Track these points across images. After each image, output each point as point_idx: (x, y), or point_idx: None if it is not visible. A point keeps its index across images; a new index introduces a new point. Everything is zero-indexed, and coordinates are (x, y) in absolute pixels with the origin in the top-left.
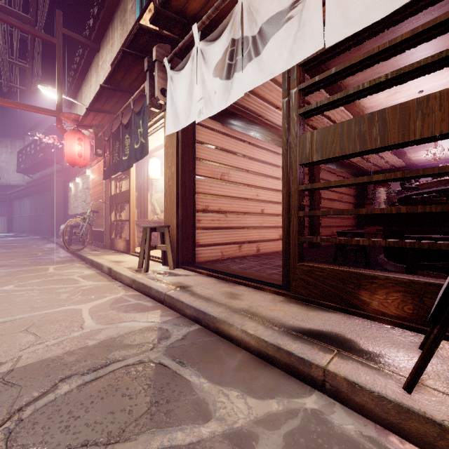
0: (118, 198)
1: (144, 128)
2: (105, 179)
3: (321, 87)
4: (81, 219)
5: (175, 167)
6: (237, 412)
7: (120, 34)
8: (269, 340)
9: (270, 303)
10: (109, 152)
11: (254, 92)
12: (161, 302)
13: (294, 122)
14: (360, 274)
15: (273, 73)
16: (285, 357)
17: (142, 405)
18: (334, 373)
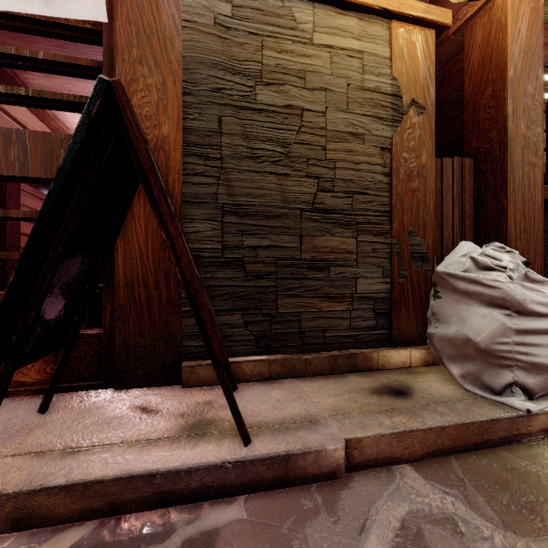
0: None
1: None
2: None
3: None
4: None
5: None
6: None
7: None
8: None
9: None
10: None
11: None
12: None
13: None
14: None
15: None
16: None
17: None
18: None
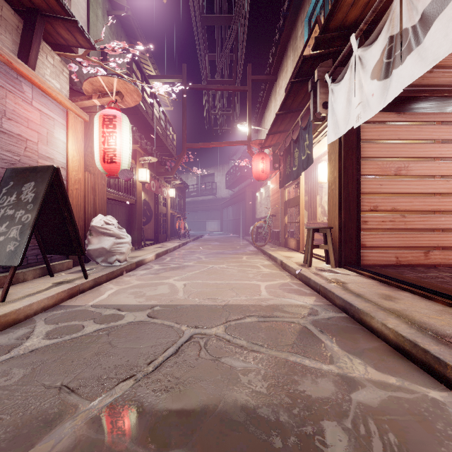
0: (290, 203)
1: (309, 141)
2: (280, 188)
3: None
4: (263, 222)
5: (336, 171)
6: (354, 369)
7: (292, 60)
8: (406, 336)
9: (433, 312)
10: (283, 165)
11: (438, 65)
12: (317, 291)
13: None
14: None
15: (436, 59)
16: (421, 354)
17: (288, 341)
18: None
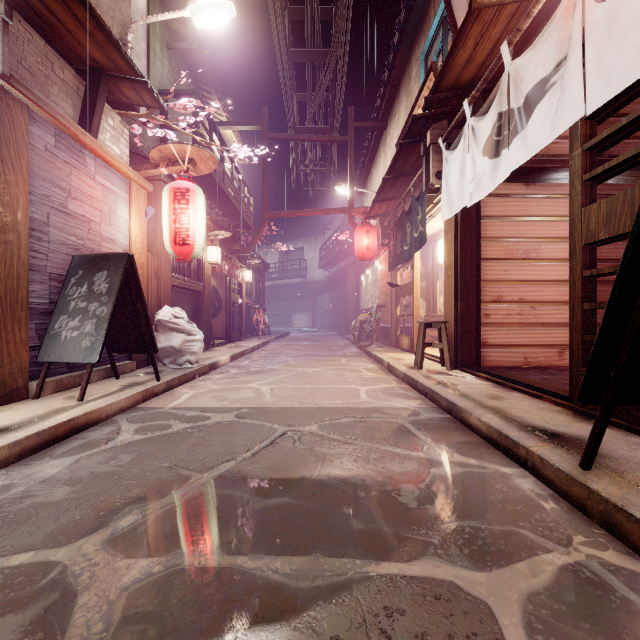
0: (402, 290)
1: (423, 215)
2: (390, 271)
3: (619, 138)
4: (368, 315)
5: (453, 254)
6: (441, 455)
7: (405, 106)
8: (494, 426)
9: (534, 409)
10: (393, 242)
11: (563, 136)
12: (424, 395)
13: (577, 192)
14: None
15: (536, 148)
16: (504, 440)
17: (382, 436)
18: (532, 452)
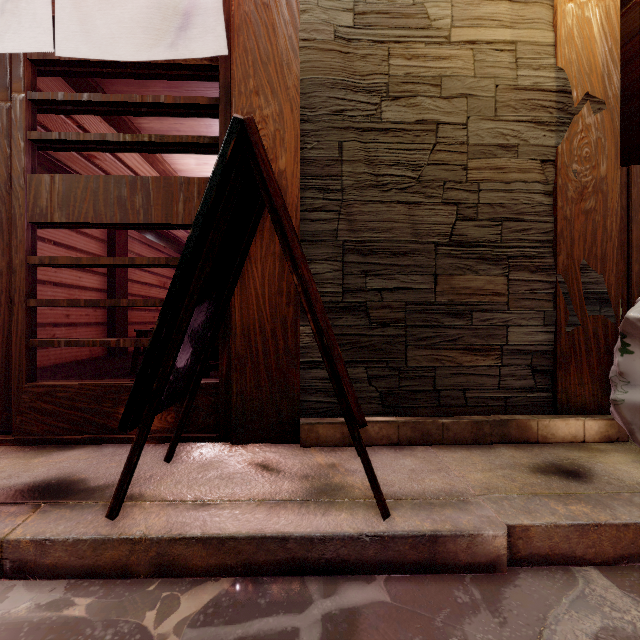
0: None
1: None
2: None
3: (73, 113)
4: None
5: None
6: None
7: None
8: None
9: None
10: None
11: None
12: None
13: (19, 149)
14: (120, 386)
15: None
16: None
17: None
18: (18, 540)
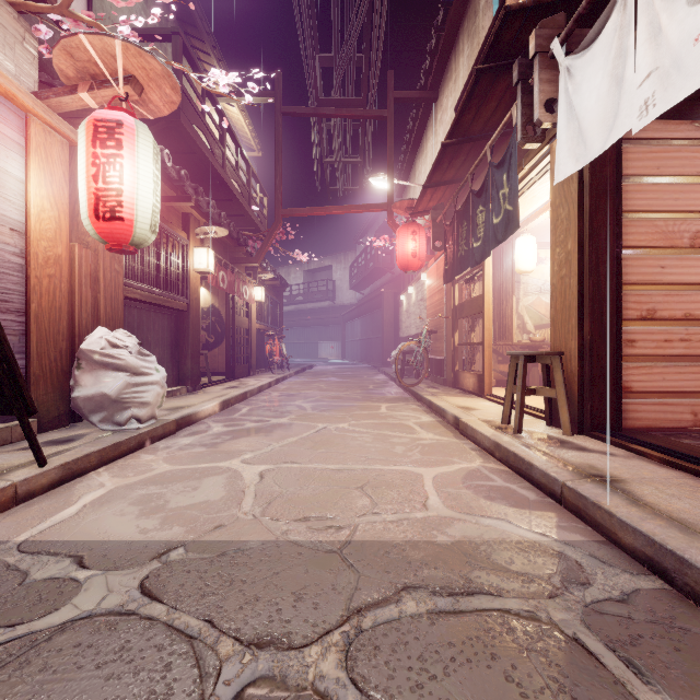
0: (464, 309)
1: (511, 186)
2: (446, 282)
3: None
4: (416, 343)
5: (573, 240)
6: None
7: (467, 56)
8: None
9: None
10: (451, 242)
11: None
12: (553, 496)
13: None
14: None
15: None
16: None
17: None
18: None
